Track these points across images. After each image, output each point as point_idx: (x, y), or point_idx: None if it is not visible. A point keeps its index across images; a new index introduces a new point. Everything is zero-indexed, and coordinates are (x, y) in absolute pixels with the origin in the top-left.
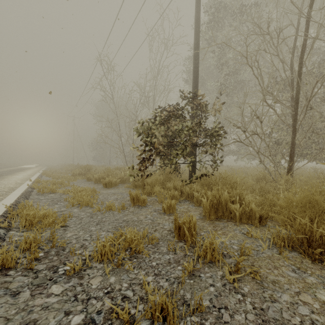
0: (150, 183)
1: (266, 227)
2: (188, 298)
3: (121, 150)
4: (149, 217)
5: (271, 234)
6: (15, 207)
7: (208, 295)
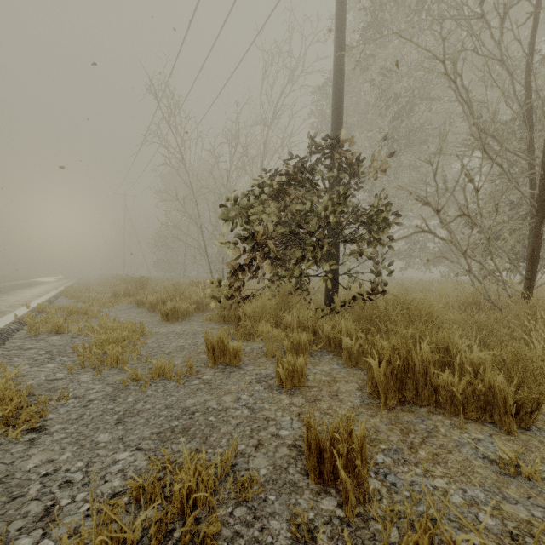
0: (251, 314)
1: (534, 435)
2: None
3: (203, 251)
4: (244, 398)
5: None
6: None
7: None
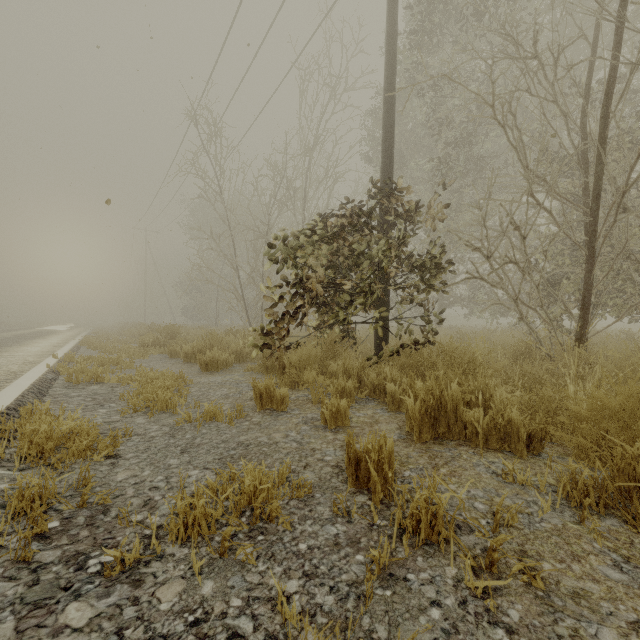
0: (296, 362)
1: (542, 459)
2: (381, 638)
3: (239, 296)
4: (292, 435)
5: (555, 476)
6: (13, 415)
7: (428, 631)
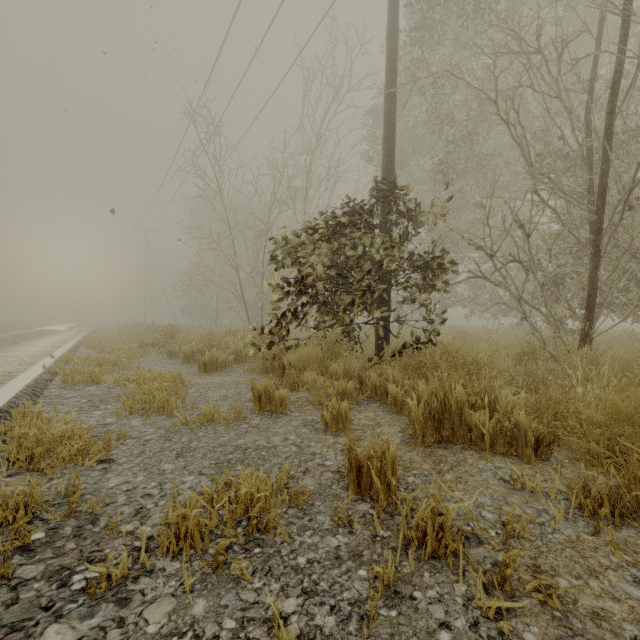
0: (296, 363)
1: (550, 464)
2: None
3: (239, 296)
4: (292, 438)
5: (565, 482)
6: (5, 418)
7: None
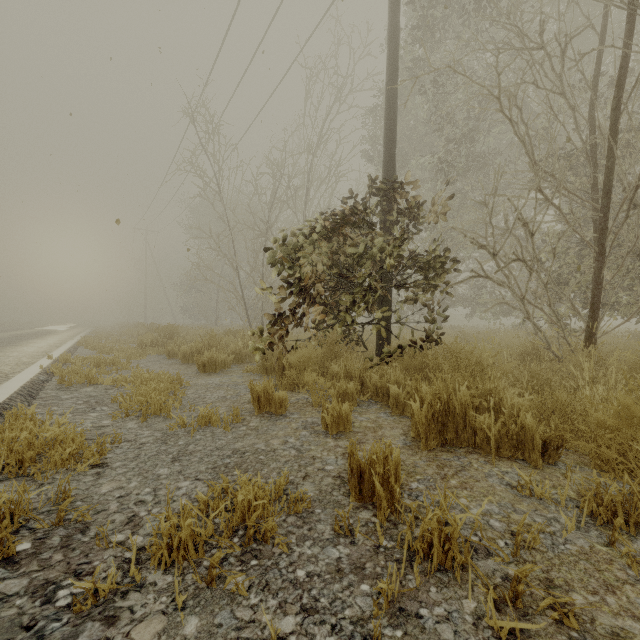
0: (296, 363)
1: (558, 469)
2: None
3: (239, 296)
4: (291, 441)
5: (574, 488)
6: None
7: None
